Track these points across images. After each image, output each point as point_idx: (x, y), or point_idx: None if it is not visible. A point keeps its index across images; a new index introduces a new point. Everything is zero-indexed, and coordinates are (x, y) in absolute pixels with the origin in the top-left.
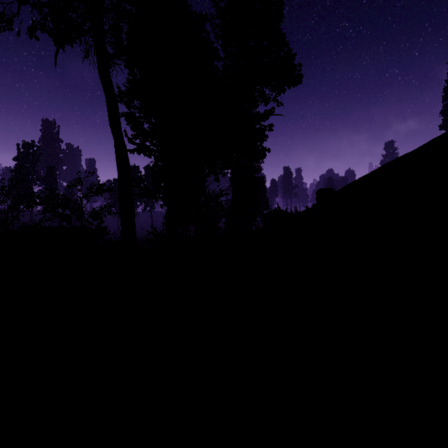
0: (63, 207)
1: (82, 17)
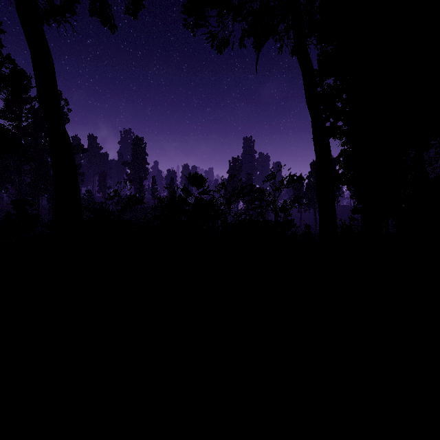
0: (260, 200)
1: None
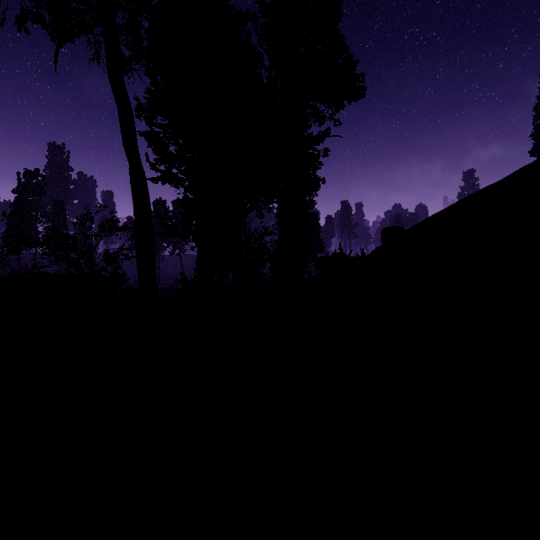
0: (67, 249)
1: (87, 4)
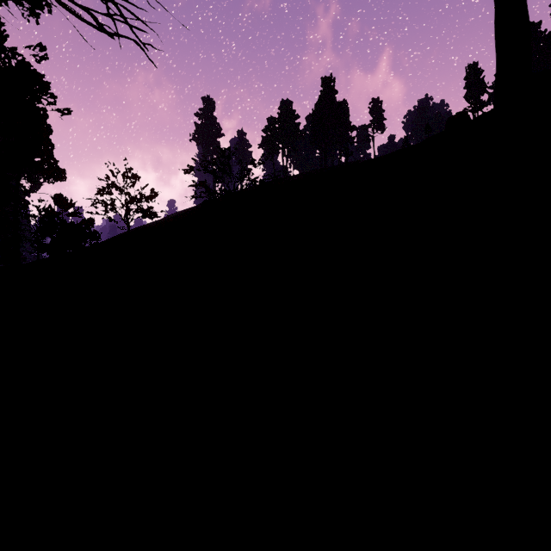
0: None
1: None
